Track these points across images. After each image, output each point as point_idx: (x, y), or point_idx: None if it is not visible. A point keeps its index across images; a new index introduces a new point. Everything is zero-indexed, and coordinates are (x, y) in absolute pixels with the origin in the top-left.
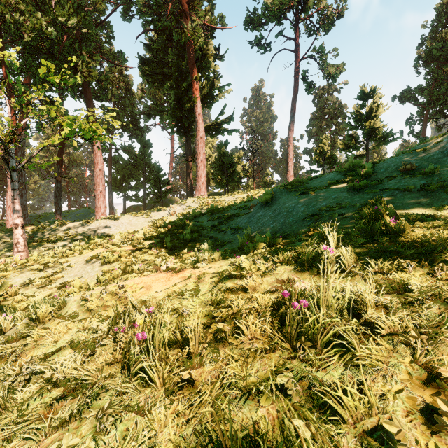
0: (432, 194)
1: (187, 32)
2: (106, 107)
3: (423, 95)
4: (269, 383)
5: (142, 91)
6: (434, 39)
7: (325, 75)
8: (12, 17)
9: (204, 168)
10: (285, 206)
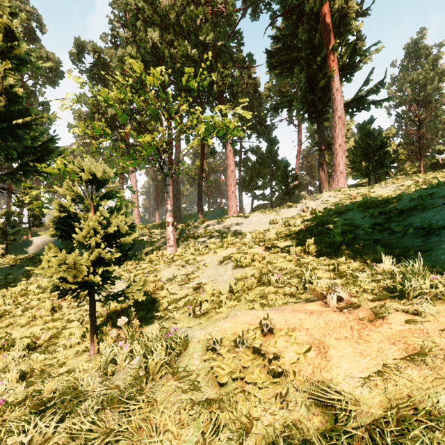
0: None
1: None
2: (237, 113)
3: None
4: None
5: (268, 89)
6: None
7: None
8: (169, 53)
9: (342, 154)
10: None
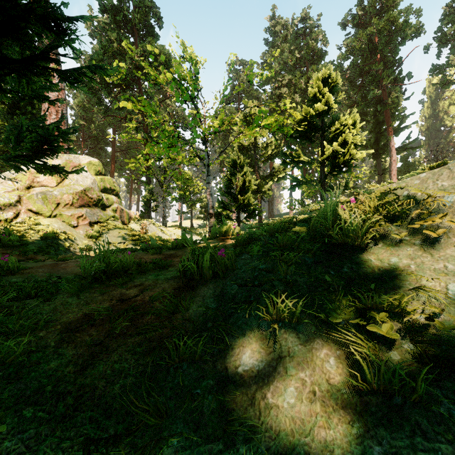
0: None
1: (388, 104)
2: None
3: None
4: None
5: None
6: None
7: None
8: None
9: (395, 179)
10: None
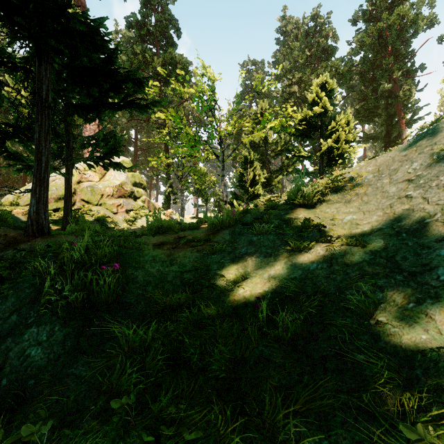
0: None
1: (399, 97)
2: None
3: None
4: None
5: None
6: None
7: None
8: None
9: None
10: None
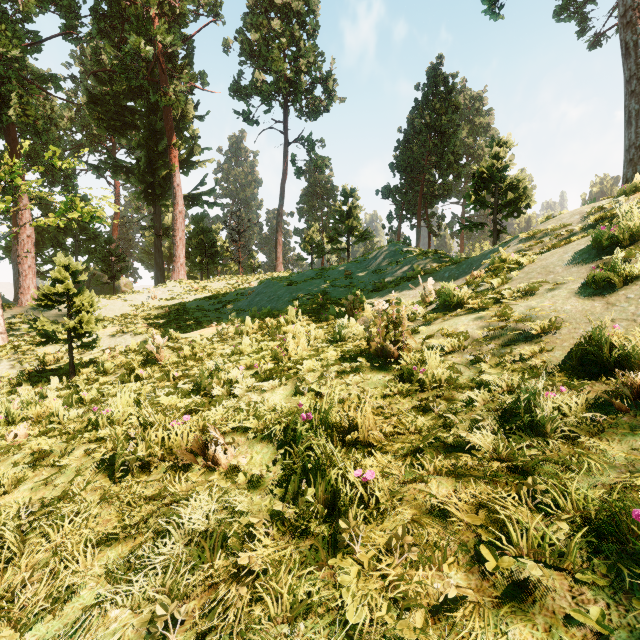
0: (349, 290)
1: (169, 97)
2: None
3: (398, 196)
4: (279, 320)
5: (70, 120)
6: (406, 147)
7: (313, 165)
8: None
9: (183, 247)
10: (277, 293)
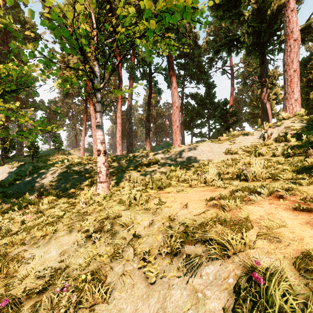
0: None
1: None
2: (180, 62)
3: None
4: None
5: (206, 43)
6: None
7: None
8: None
9: (297, 80)
10: None
